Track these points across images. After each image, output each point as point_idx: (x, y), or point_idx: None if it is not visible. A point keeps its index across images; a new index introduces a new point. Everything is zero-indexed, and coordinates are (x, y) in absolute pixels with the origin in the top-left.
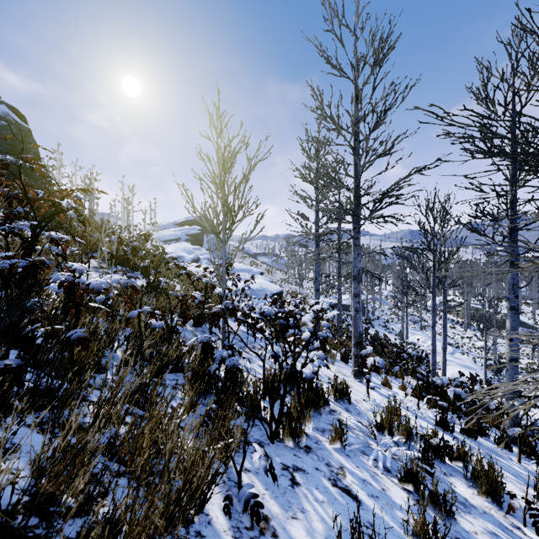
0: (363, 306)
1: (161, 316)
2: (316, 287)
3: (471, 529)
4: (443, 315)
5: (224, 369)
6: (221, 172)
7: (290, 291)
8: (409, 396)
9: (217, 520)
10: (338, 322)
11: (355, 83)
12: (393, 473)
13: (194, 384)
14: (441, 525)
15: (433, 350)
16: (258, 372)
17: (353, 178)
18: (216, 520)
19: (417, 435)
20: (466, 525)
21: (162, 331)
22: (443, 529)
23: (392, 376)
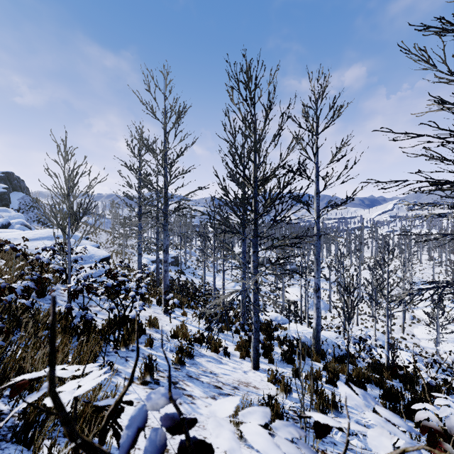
0: (178, 259)
1: (27, 296)
2: (139, 252)
3: (200, 361)
4: (223, 265)
5: (83, 321)
6: (68, 188)
7: (115, 251)
8: (197, 318)
9: None
10: (157, 275)
11: (164, 130)
12: (174, 351)
13: (64, 333)
14: (188, 362)
15: (214, 288)
16: (98, 322)
17: (163, 188)
18: None
19: (191, 335)
20: (199, 360)
21: (25, 306)
22: (189, 362)
23: (191, 309)
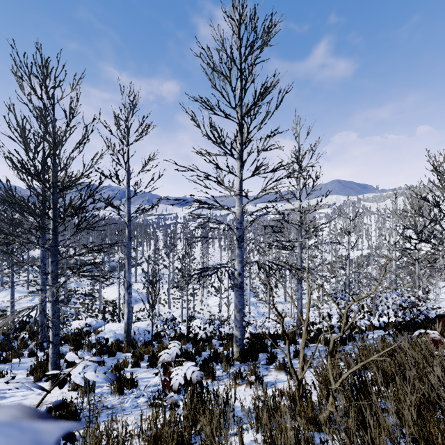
0: None
1: None
2: None
3: None
4: (11, 276)
5: None
6: None
7: None
8: None
9: None
10: None
11: None
12: None
13: None
14: None
15: None
16: None
17: None
18: None
19: None
20: None
21: None
22: None
23: None
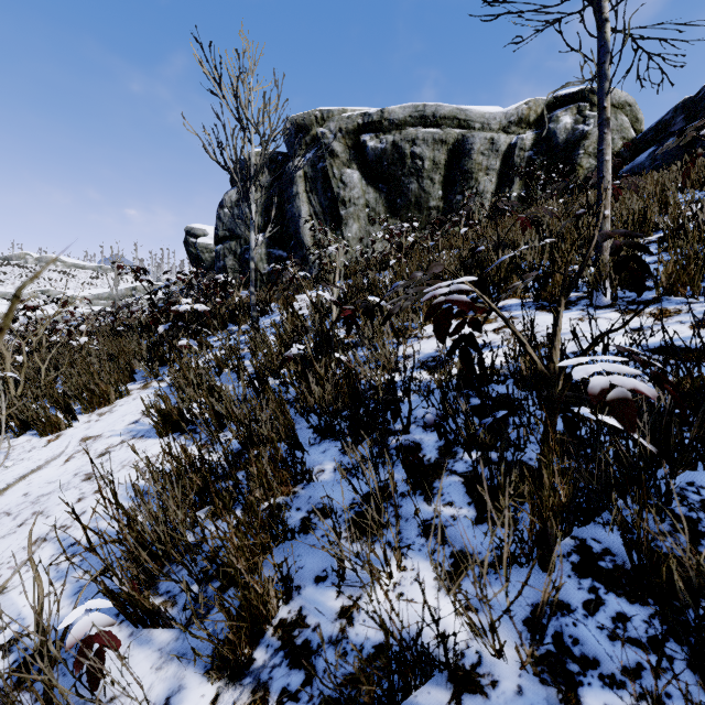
0: None
1: None
2: None
3: None
4: None
5: None
6: None
7: None
8: None
9: (106, 629)
10: None
11: None
12: None
13: None
14: None
15: None
16: None
17: None
18: (107, 627)
19: None
20: None
21: None
22: None
23: None
